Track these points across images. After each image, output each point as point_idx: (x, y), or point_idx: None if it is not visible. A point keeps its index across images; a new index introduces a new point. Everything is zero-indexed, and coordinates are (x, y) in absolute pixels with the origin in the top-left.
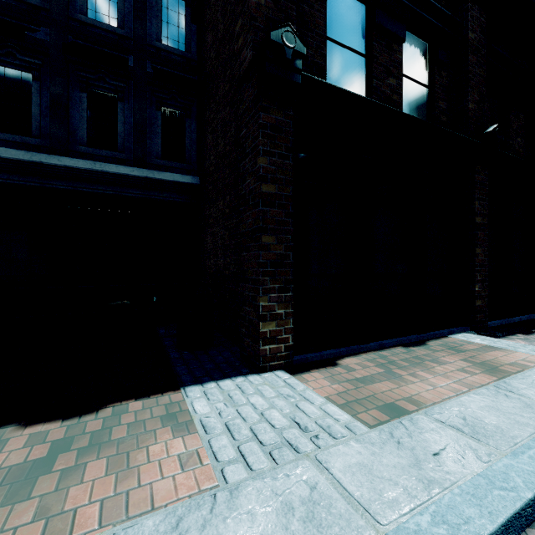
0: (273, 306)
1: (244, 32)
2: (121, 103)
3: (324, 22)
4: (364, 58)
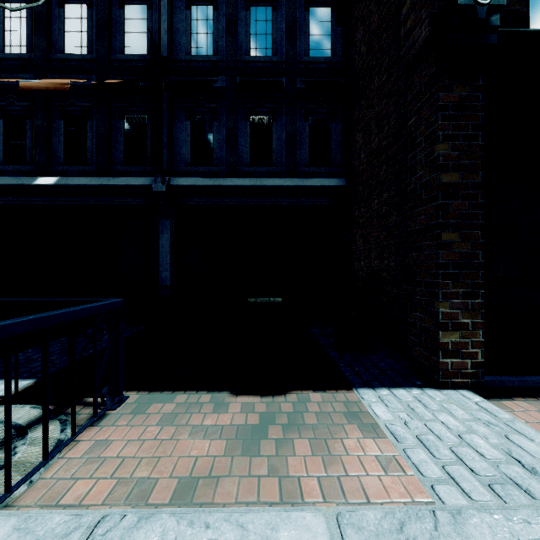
0: (456, 314)
1: (416, 10)
2: (275, 122)
3: None
4: None
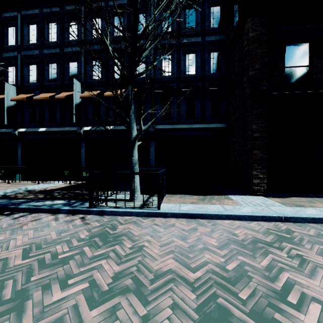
0: (258, 174)
1: (247, 83)
2: (196, 101)
3: (283, 63)
4: (308, 67)
